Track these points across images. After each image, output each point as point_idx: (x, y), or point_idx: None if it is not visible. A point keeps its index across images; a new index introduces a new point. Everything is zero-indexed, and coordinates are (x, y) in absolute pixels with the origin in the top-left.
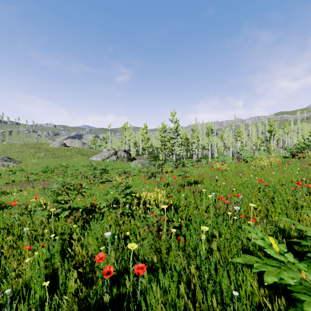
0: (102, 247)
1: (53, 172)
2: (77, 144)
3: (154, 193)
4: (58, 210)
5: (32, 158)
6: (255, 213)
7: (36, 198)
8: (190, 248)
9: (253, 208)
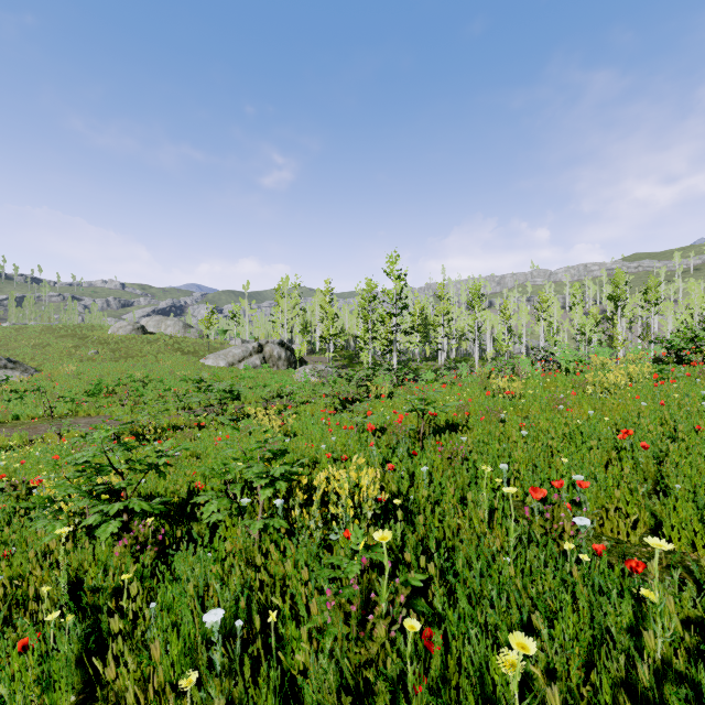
0: (190, 677)
1: (112, 395)
2: (171, 328)
3: (350, 469)
4: (89, 520)
5: (67, 360)
6: (623, 526)
7: (40, 479)
8: (463, 673)
9: (617, 514)
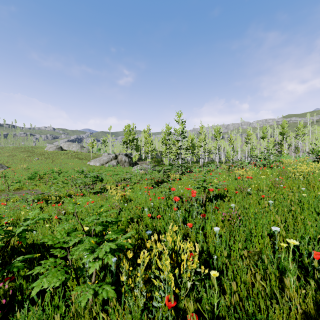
0: None
1: (42, 179)
2: (74, 148)
3: (167, 235)
4: None
5: (23, 162)
6: None
7: None
8: None
9: None
